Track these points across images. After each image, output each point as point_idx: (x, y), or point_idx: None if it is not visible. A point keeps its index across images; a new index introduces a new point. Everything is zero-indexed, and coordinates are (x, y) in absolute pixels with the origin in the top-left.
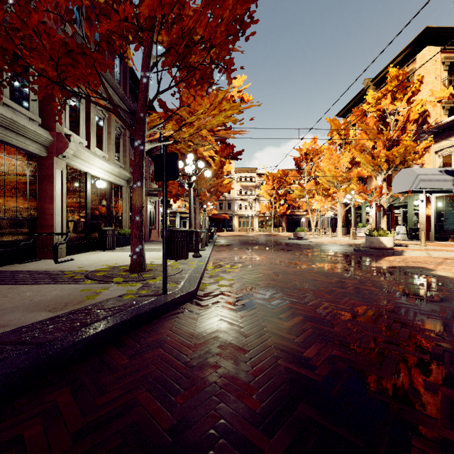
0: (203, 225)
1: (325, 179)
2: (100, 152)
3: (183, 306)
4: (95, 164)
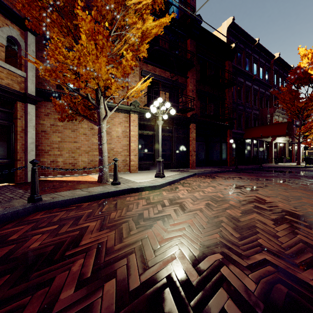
0: None
1: None
2: None
3: (309, 168)
4: (279, 140)
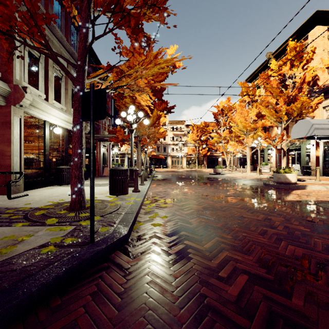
0: (144, 164)
1: (237, 128)
2: (58, 105)
3: (111, 255)
4: (52, 114)
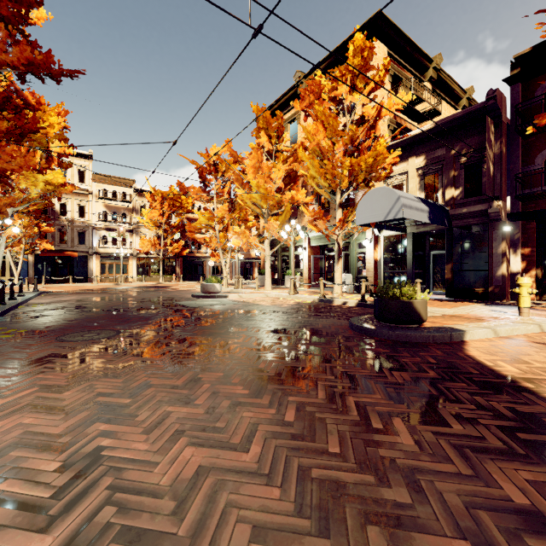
0: None
1: (250, 199)
2: None
3: None
4: None
